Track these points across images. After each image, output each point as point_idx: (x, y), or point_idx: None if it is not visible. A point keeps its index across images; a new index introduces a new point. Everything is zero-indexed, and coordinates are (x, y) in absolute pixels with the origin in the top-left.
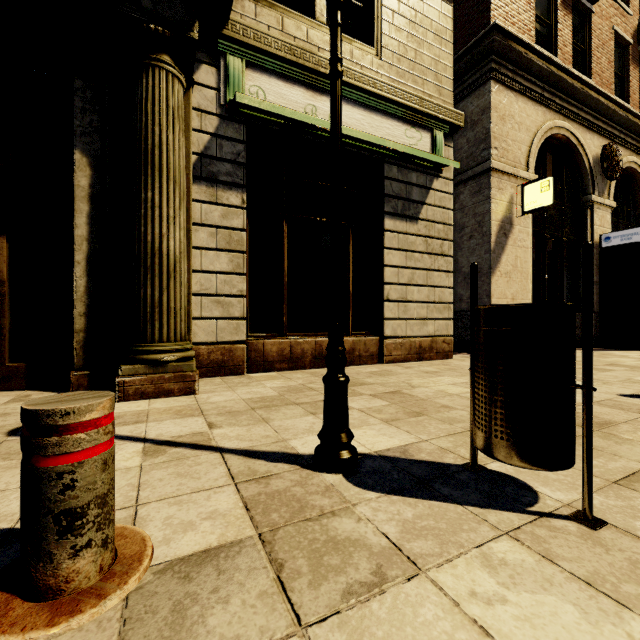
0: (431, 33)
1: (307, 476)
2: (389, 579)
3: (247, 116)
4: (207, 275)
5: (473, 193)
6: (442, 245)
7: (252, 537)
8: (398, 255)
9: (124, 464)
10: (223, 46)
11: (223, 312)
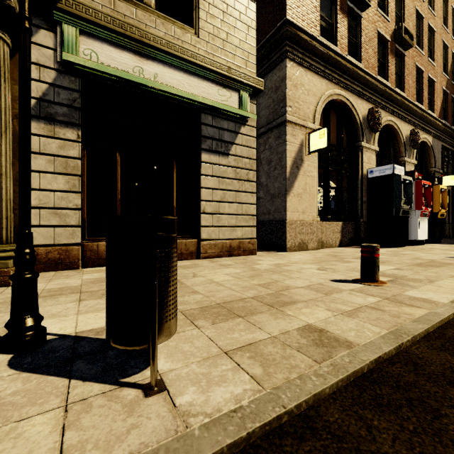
0: (239, 21)
1: None
2: None
3: (81, 71)
4: (45, 192)
5: (276, 138)
6: (248, 174)
7: None
8: (212, 180)
9: None
10: (58, 16)
11: (60, 221)
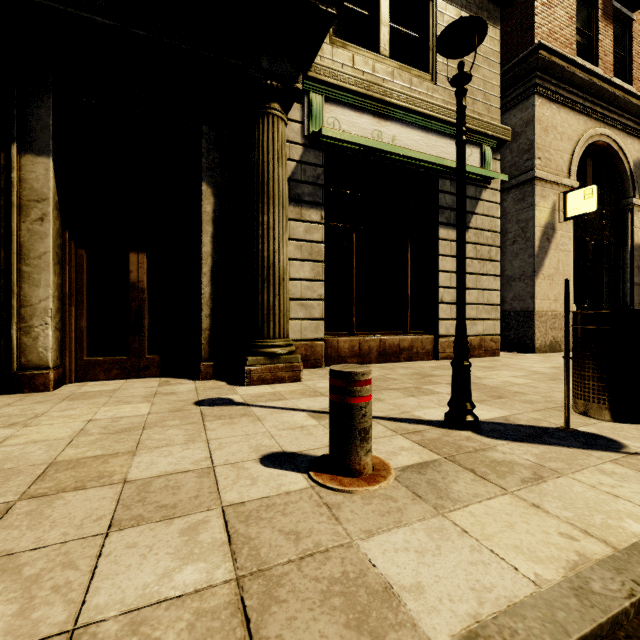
0: (480, 56)
1: (446, 432)
2: (545, 477)
3: (326, 144)
4: (294, 282)
5: (516, 201)
6: (490, 251)
7: (441, 459)
8: (451, 261)
9: (307, 423)
10: (307, 86)
11: (306, 314)
